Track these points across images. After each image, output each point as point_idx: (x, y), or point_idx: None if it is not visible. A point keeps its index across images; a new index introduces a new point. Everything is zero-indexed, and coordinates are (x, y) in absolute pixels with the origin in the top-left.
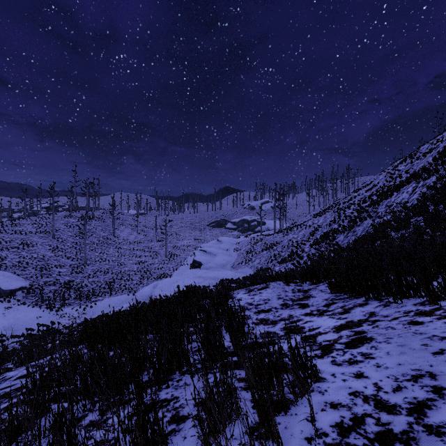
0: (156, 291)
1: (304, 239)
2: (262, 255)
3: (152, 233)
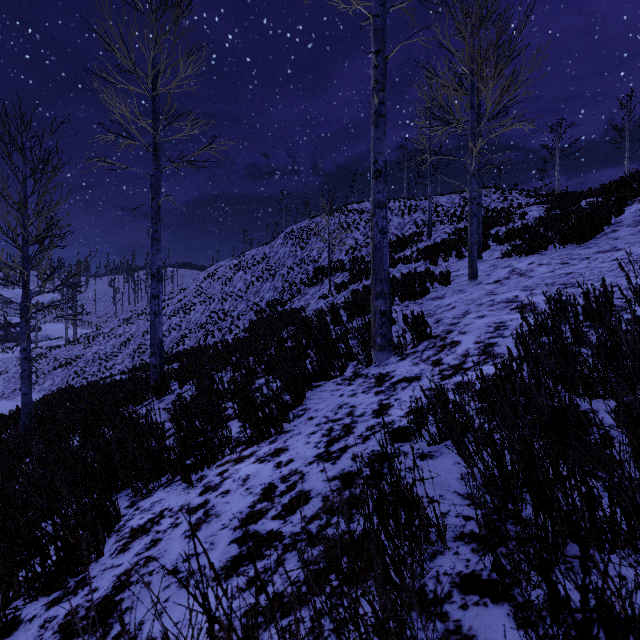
0: None
1: (114, 350)
2: (55, 374)
3: None
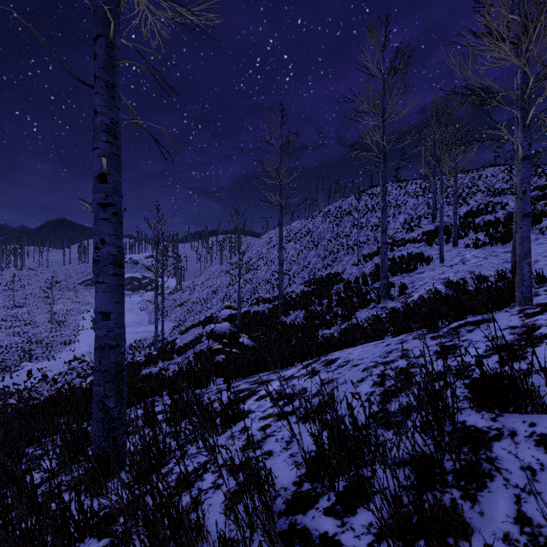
0: None
1: (209, 296)
2: (176, 311)
3: (0, 297)
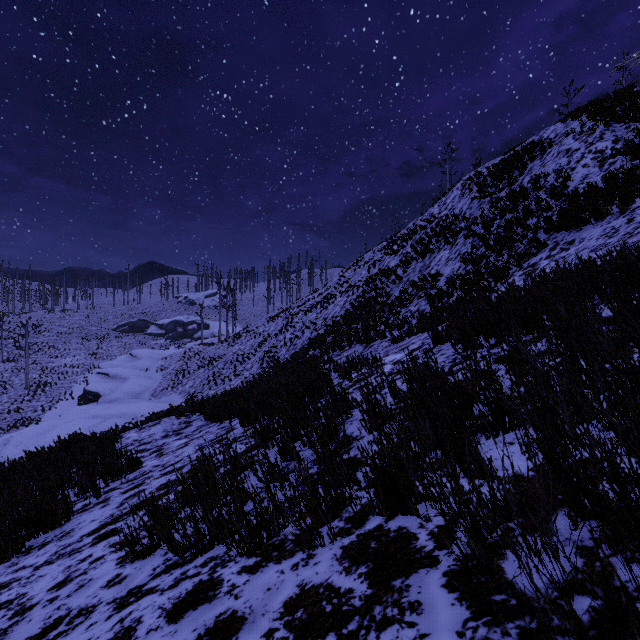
0: (8, 450)
1: (251, 351)
2: (197, 375)
3: None
